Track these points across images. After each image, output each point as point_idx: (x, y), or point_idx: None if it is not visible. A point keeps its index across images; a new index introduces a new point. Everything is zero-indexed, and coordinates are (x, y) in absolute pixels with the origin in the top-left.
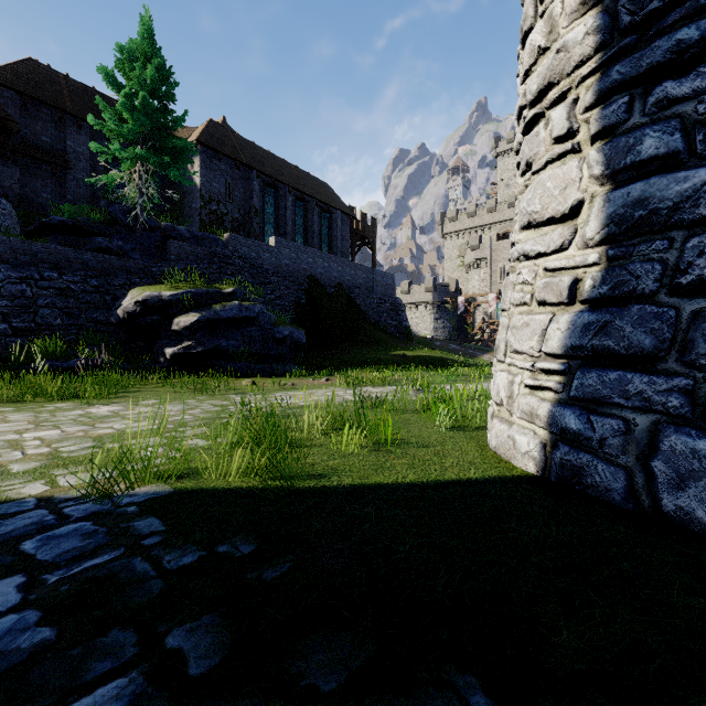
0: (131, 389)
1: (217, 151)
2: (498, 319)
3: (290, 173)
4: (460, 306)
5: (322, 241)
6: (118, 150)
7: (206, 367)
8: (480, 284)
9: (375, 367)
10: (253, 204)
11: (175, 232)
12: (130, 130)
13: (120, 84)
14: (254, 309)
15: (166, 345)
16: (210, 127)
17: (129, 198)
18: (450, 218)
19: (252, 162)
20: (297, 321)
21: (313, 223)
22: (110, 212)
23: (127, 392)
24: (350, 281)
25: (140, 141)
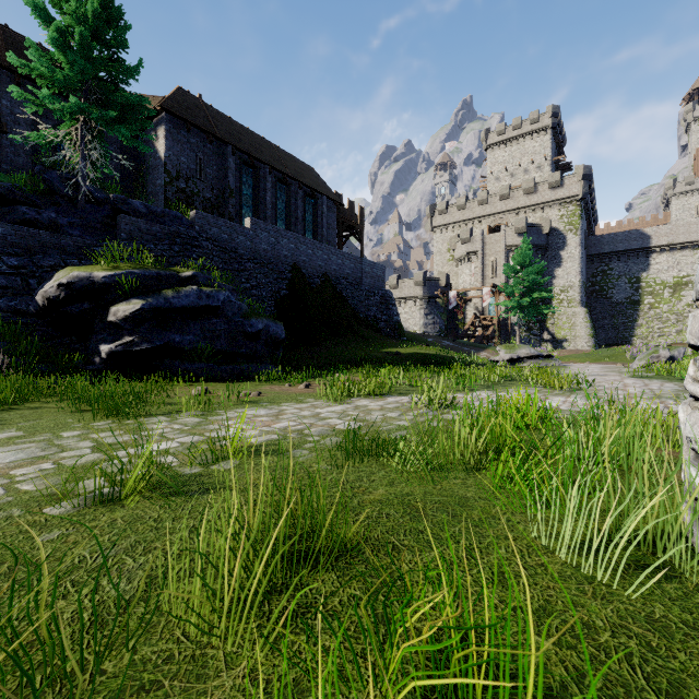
0: (18, 405)
1: (186, 121)
2: (489, 315)
3: (271, 153)
4: (452, 300)
5: (306, 228)
6: (49, 99)
7: (156, 369)
8: (471, 278)
9: (366, 367)
10: (228, 184)
11: (128, 205)
12: (66, 76)
13: (54, 20)
14: (218, 296)
15: (101, 341)
16: (178, 94)
17: (72, 164)
18: (440, 211)
19: (226, 137)
20: (276, 314)
21: (296, 208)
22: (45, 179)
23: (2, 410)
24: (336, 271)
25: (83, 95)
